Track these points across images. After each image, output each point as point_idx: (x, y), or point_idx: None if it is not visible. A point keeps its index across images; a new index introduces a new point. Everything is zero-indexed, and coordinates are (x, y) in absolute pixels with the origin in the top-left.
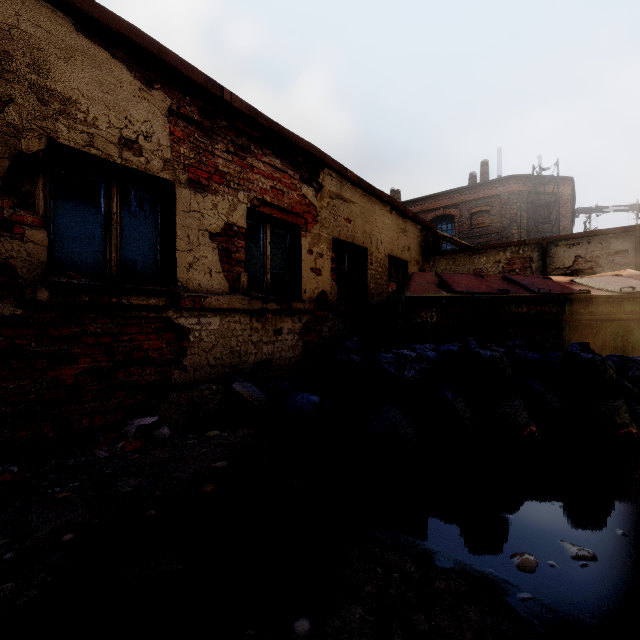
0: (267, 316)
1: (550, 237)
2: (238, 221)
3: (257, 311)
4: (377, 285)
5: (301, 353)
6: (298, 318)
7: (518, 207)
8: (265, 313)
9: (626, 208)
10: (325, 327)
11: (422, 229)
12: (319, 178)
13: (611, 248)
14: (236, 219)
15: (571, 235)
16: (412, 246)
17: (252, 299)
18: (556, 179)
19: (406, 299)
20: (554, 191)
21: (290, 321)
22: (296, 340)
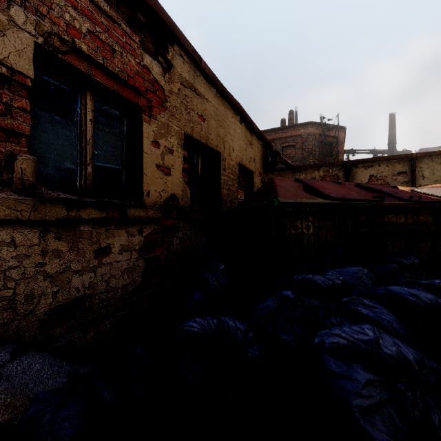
0: (81, 229)
1: (352, 160)
2: (10, 58)
3: (58, 222)
4: (229, 191)
5: (143, 275)
6: (137, 229)
7: (313, 144)
8: (76, 224)
9: (368, 152)
10: (175, 238)
11: (263, 145)
12: (168, 53)
13: (395, 170)
14: (4, 52)
15: (367, 159)
16: (256, 158)
17: (43, 201)
18: (337, 126)
19: (280, 205)
20: (335, 135)
21: (124, 234)
22: (134, 259)
